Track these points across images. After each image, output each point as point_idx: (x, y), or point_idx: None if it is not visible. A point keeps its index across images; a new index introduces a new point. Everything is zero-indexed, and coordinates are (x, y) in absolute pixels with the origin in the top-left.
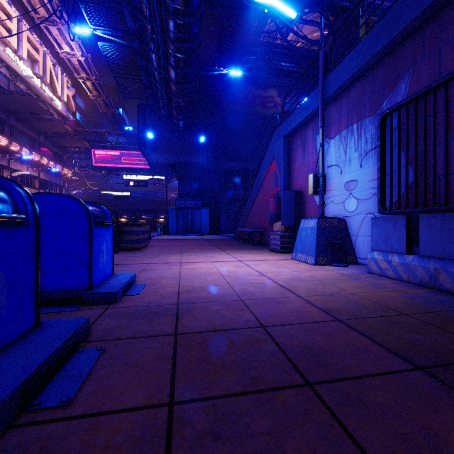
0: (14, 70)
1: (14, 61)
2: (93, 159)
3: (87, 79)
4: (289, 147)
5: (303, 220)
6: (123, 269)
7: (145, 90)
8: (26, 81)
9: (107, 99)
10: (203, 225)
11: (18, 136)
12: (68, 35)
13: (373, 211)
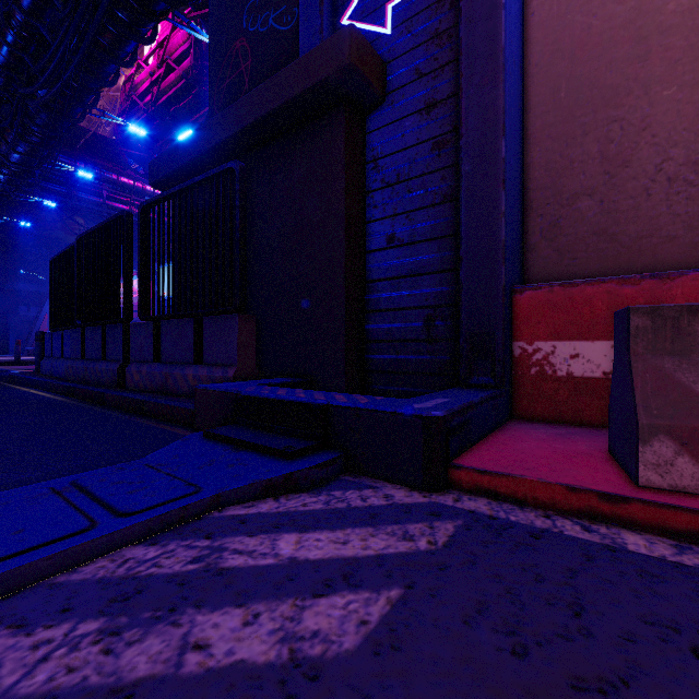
0: None
1: None
2: None
3: None
4: None
5: None
6: None
7: None
8: None
9: None
10: None
11: None
12: None
13: None
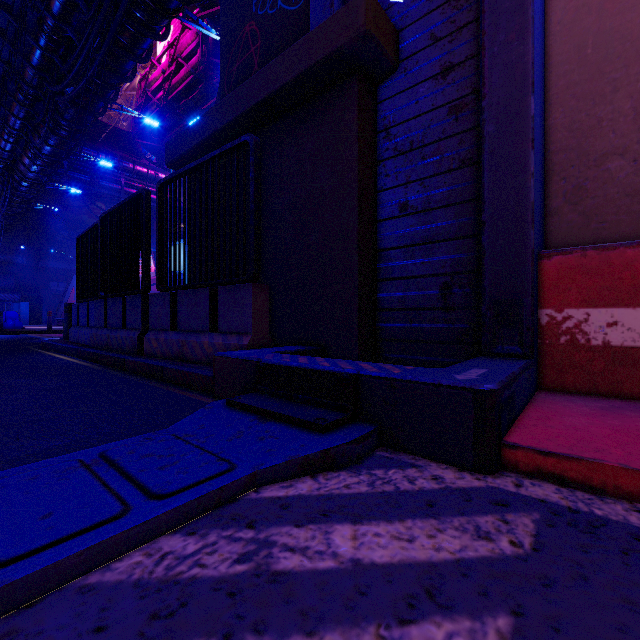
0: None
1: None
2: None
3: None
4: None
5: None
6: None
7: None
8: None
9: None
10: (22, 316)
11: None
12: None
13: None
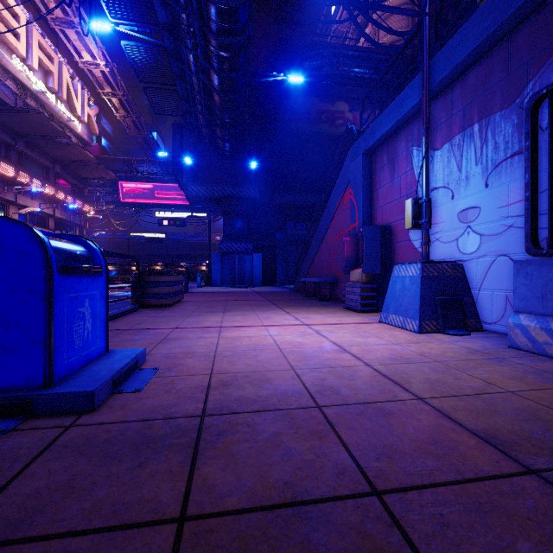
0: (23, 83)
1: (22, 72)
2: (120, 193)
3: (113, 95)
4: (371, 167)
5: (397, 267)
6: (134, 337)
7: (182, 104)
8: (38, 97)
9: (137, 120)
10: (254, 274)
11: (29, 165)
12: (89, 40)
13: (508, 251)
